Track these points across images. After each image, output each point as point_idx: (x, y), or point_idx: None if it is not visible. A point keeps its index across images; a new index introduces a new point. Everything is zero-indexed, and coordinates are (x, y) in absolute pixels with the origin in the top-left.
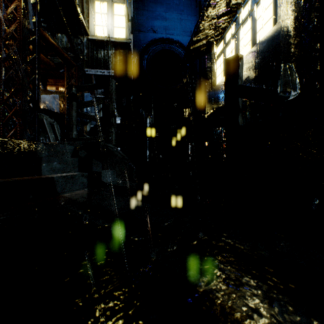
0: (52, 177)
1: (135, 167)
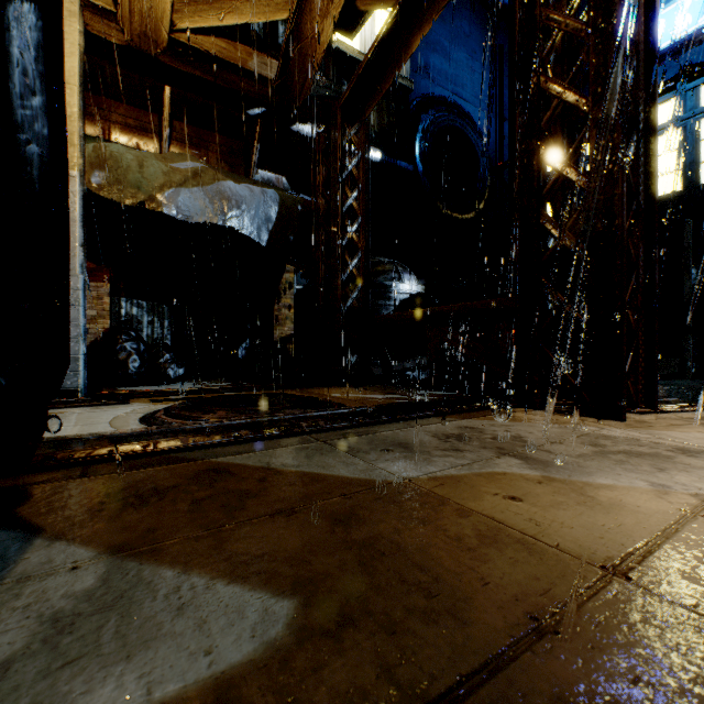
0: None
1: None
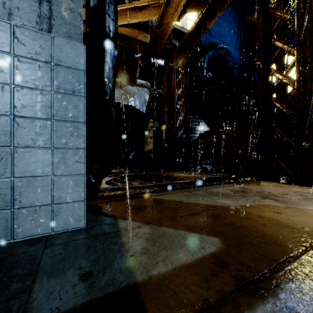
0: None
1: None
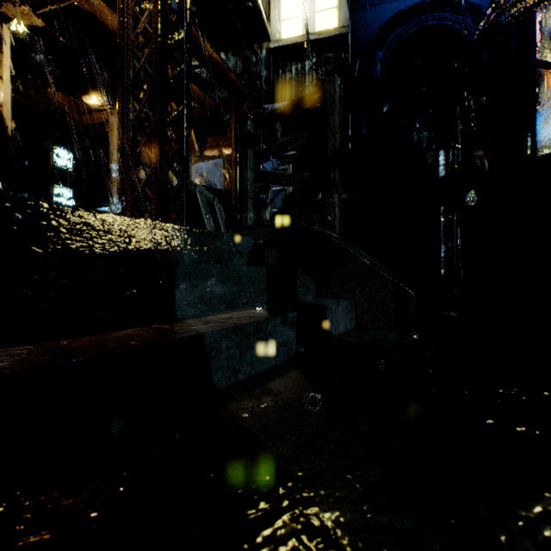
0: (199, 337)
1: (414, 292)
